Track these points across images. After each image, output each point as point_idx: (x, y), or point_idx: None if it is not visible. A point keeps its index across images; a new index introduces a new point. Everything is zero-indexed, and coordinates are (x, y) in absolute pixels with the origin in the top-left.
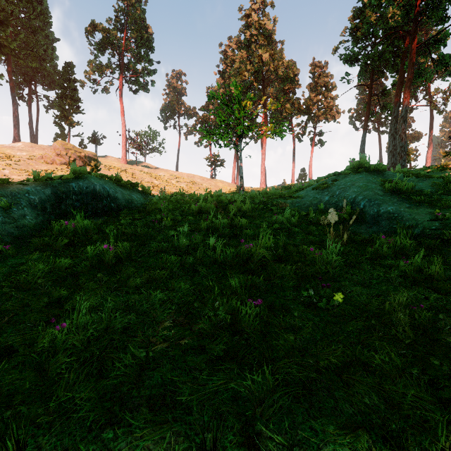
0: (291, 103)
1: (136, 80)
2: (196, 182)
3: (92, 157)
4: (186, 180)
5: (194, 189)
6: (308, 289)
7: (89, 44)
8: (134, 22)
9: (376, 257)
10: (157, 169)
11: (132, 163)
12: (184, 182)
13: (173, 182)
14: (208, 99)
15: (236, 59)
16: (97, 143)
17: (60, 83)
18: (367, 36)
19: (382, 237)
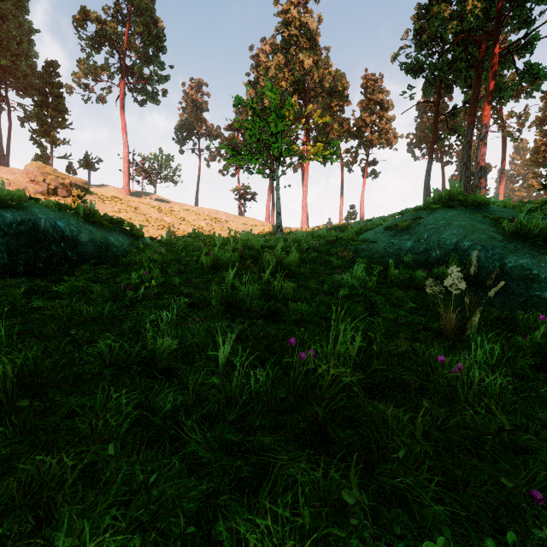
0: (339, 123)
1: (142, 88)
2: (221, 220)
3: (81, 185)
4: (207, 217)
5: (217, 228)
6: (513, 544)
7: (79, 37)
8: (140, 13)
9: (545, 361)
10: (170, 203)
11: (137, 195)
12: (204, 220)
13: (190, 219)
14: (234, 104)
15: (271, 65)
16: (91, 168)
17: (40, 87)
18: (434, 40)
19: (540, 319)
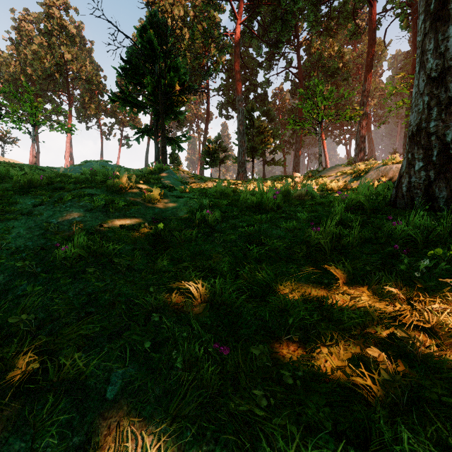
0: (98, 103)
1: None
2: None
3: None
4: None
5: None
6: None
7: None
8: None
9: None
10: None
11: None
12: None
13: None
14: (1, 92)
15: (34, 40)
16: None
17: None
18: None
19: None
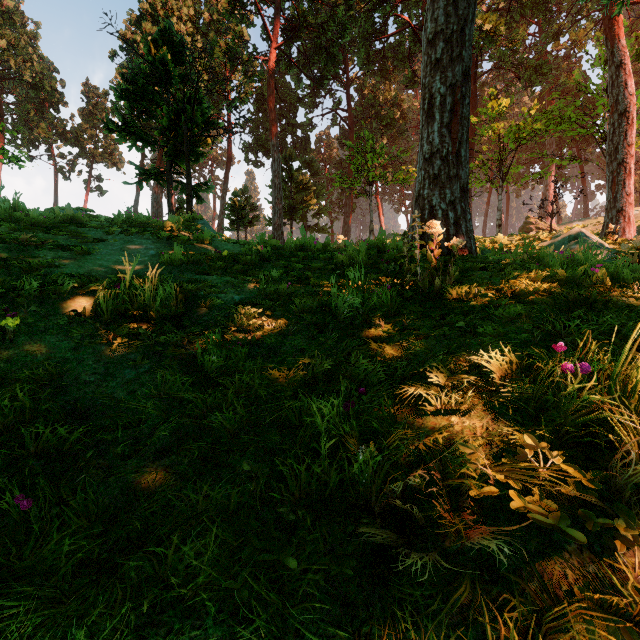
0: (50, 122)
1: None
2: None
3: None
4: None
5: None
6: None
7: None
8: None
9: None
10: None
11: None
12: None
13: None
14: None
15: None
16: None
17: None
18: None
19: None
